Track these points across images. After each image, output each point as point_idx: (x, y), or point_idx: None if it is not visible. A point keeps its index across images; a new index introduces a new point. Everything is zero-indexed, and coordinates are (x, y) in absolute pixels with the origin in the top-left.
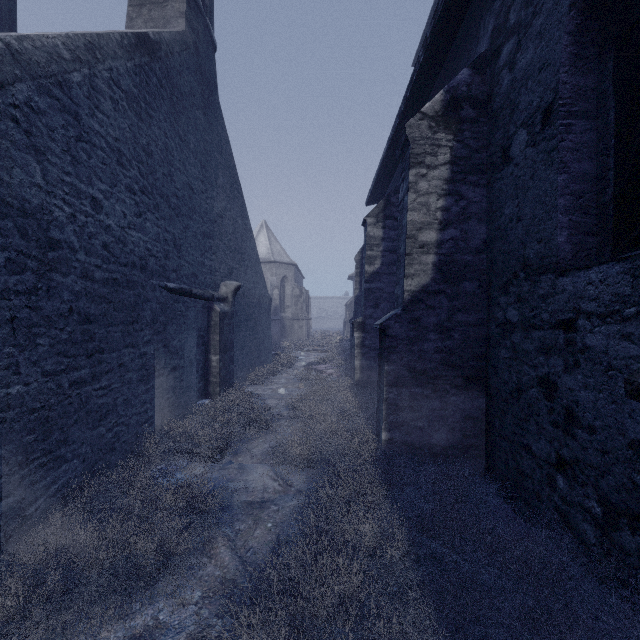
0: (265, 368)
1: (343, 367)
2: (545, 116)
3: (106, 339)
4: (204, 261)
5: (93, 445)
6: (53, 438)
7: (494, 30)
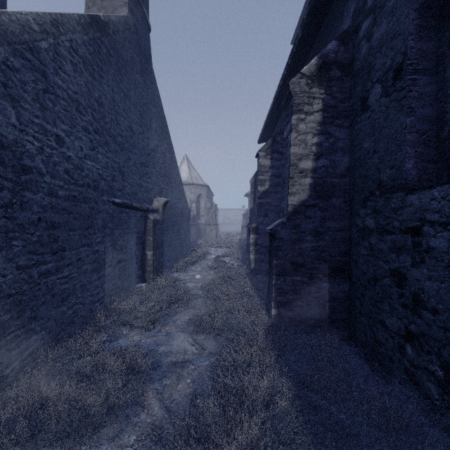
0: (186, 260)
1: (242, 259)
2: (396, 73)
3: (67, 240)
4: (141, 183)
5: (57, 320)
6: (25, 316)
7: (355, 12)
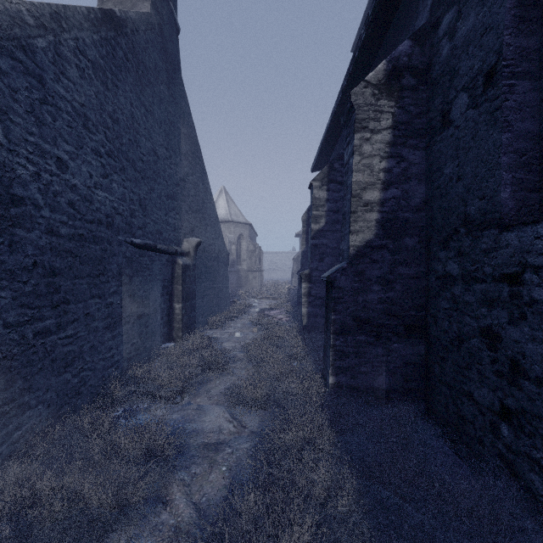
0: (223, 314)
1: (291, 313)
2: (487, 78)
3: (72, 291)
4: (168, 220)
5: (58, 391)
6: (16, 387)
7: (433, 4)
